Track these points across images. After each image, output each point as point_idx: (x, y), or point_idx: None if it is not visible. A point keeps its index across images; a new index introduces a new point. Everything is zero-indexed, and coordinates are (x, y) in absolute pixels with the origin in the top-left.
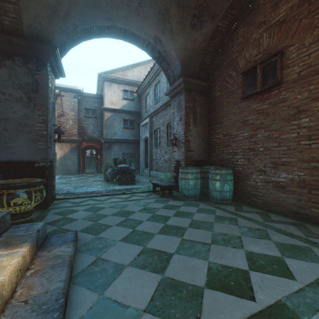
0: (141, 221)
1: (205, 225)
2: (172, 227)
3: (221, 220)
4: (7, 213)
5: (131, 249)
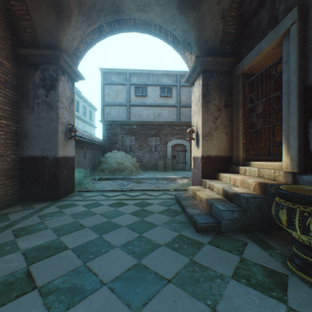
0: (124, 245)
1: (67, 226)
2: (102, 229)
3: (35, 229)
4: (242, 196)
5: (152, 218)
